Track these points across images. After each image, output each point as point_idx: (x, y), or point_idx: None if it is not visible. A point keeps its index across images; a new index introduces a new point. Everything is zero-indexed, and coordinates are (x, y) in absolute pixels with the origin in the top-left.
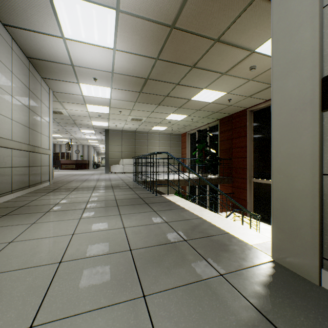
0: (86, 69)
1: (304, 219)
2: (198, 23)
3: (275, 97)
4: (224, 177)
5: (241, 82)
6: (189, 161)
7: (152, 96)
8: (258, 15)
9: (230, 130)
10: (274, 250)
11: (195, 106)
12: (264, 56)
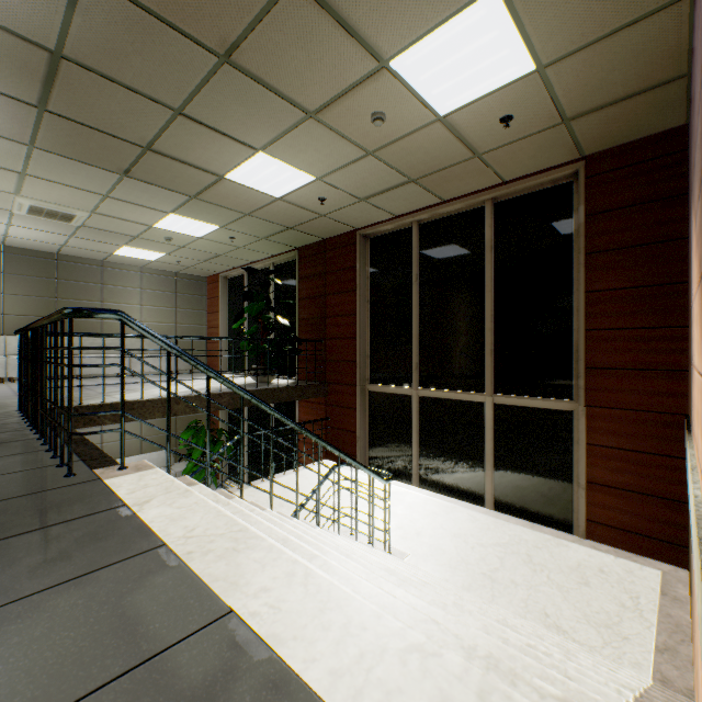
0: None
1: None
2: None
3: None
4: (309, 382)
5: (350, 155)
6: (228, 345)
7: (96, 135)
8: None
9: (322, 275)
10: None
11: (239, 202)
12: (406, 91)
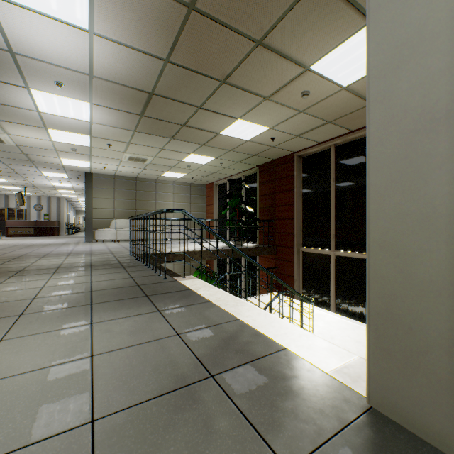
0: (41, 64)
1: (433, 336)
2: (232, 8)
3: (374, 110)
4: (264, 245)
5: (289, 114)
6: (218, 224)
7: (162, 123)
8: (318, 10)
9: (272, 181)
10: (372, 388)
11: (226, 145)
12: (321, 78)
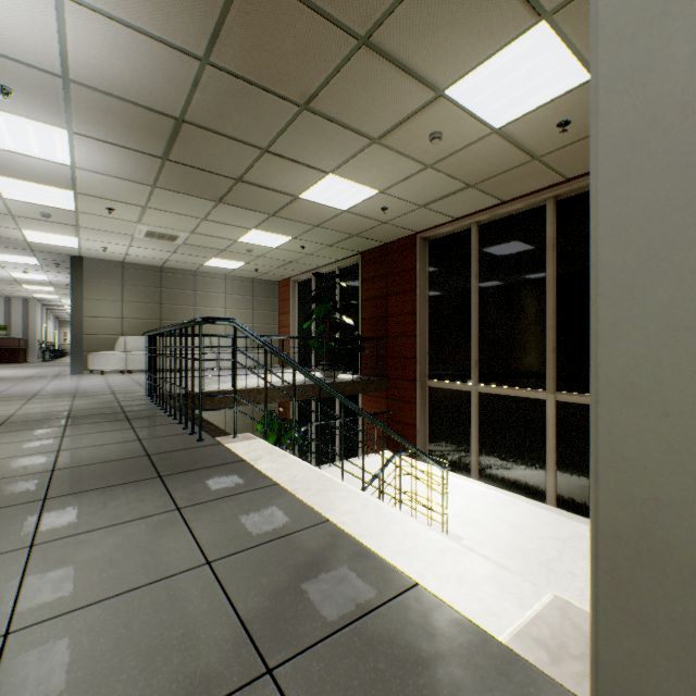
0: None
1: None
2: None
3: (609, 109)
4: (371, 377)
5: (410, 169)
6: (297, 343)
7: (201, 174)
8: None
9: (383, 277)
10: (604, 690)
11: (310, 217)
12: (461, 112)
